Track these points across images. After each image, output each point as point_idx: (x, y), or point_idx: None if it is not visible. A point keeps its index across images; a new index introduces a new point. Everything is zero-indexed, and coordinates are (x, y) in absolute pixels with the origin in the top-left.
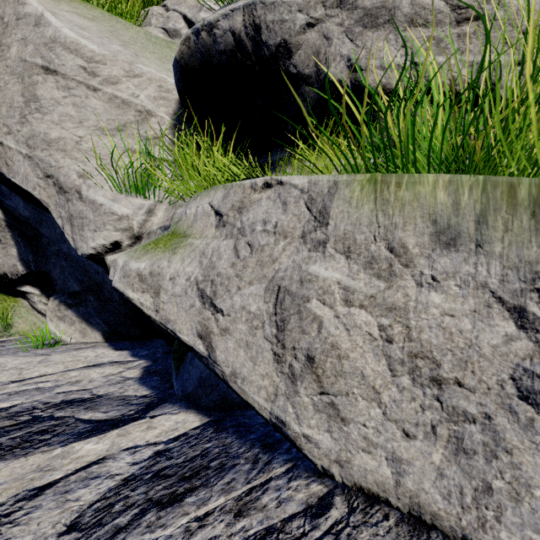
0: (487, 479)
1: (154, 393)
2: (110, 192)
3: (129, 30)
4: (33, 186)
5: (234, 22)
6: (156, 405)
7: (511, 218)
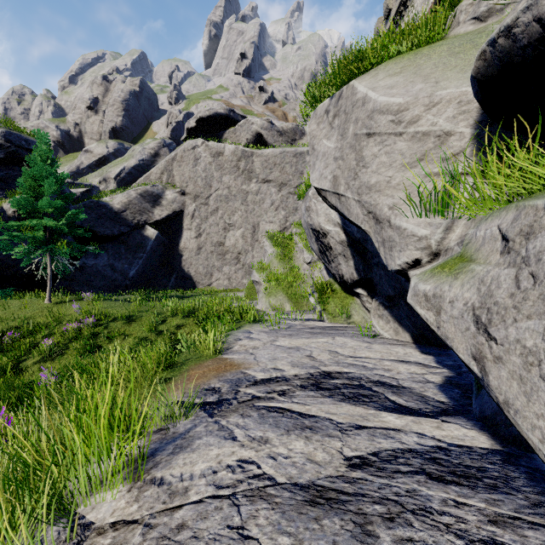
0: None
1: (452, 403)
2: (412, 217)
3: (431, 58)
4: (361, 222)
5: (539, 8)
6: (450, 413)
7: None
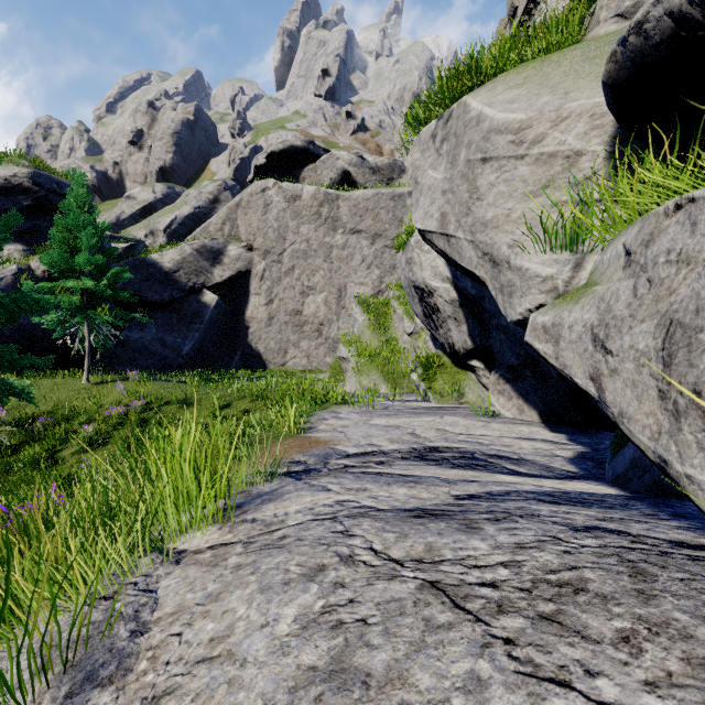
0: None
1: (582, 473)
2: (535, 255)
3: (561, 66)
4: (474, 266)
5: (670, 1)
6: (578, 478)
7: None
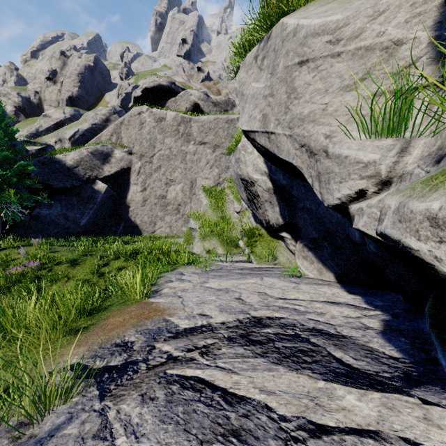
0: None
1: (408, 360)
2: (355, 143)
3: None
4: (292, 157)
5: None
6: (419, 381)
7: None
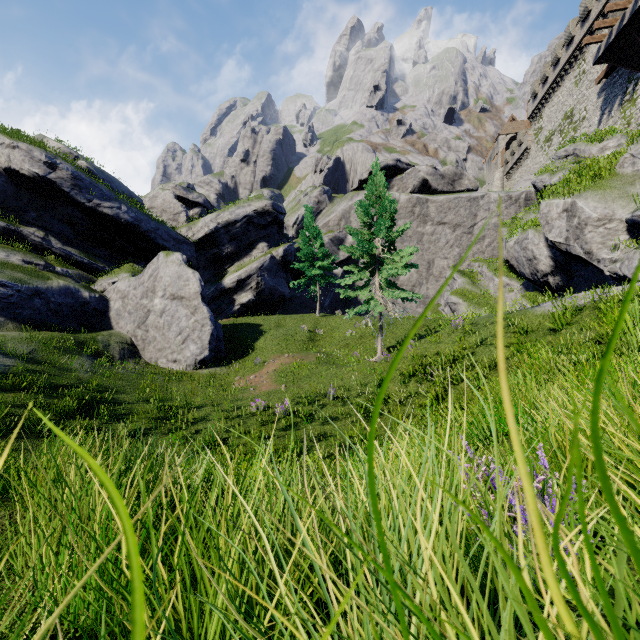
0: None
1: None
2: (605, 253)
3: (611, 197)
4: (582, 255)
5: (635, 217)
6: None
7: None
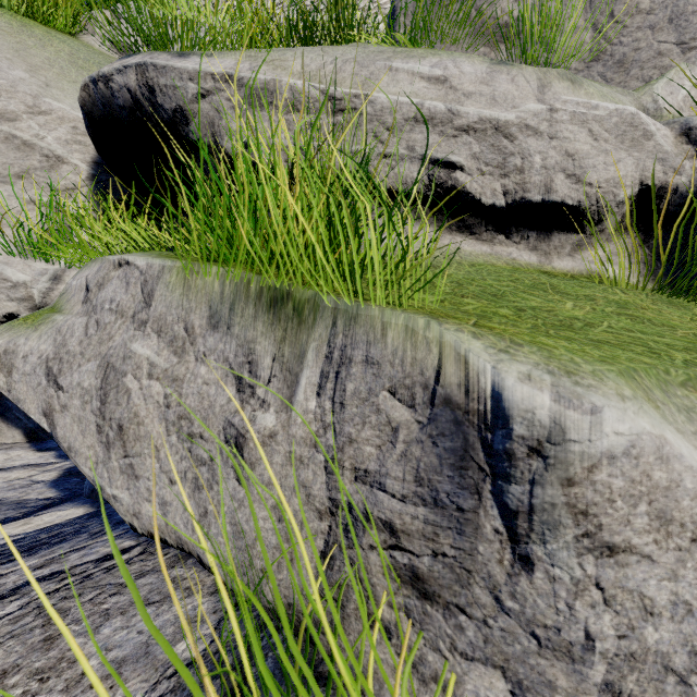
0: (206, 506)
1: (62, 495)
2: (4, 254)
3: (46, 49)
4: None
5: (129, 79)
6: (54, 505)
7: (245, 307)
